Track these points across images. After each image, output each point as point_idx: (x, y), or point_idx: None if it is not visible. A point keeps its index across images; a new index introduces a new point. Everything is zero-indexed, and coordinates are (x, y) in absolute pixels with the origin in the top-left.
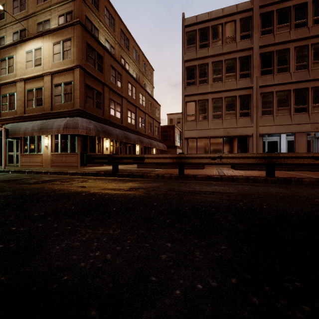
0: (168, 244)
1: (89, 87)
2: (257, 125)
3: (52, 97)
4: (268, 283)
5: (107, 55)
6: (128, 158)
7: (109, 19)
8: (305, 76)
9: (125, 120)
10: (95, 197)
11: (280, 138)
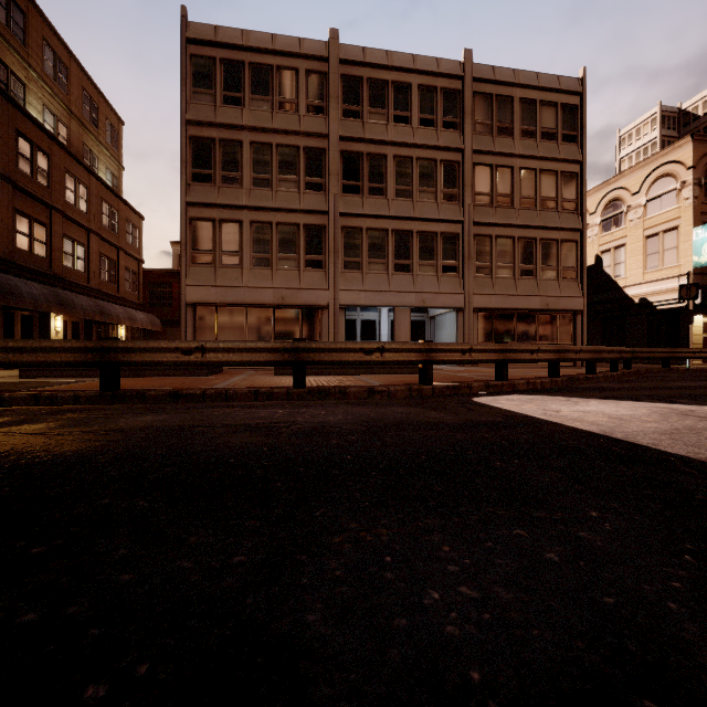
0: None
1: None
2: (336, 288)
3: None
4: None
5: None
6: None
7: None
8: (409, 209)
9: (6, 242)
10: None
11: (380, 315)
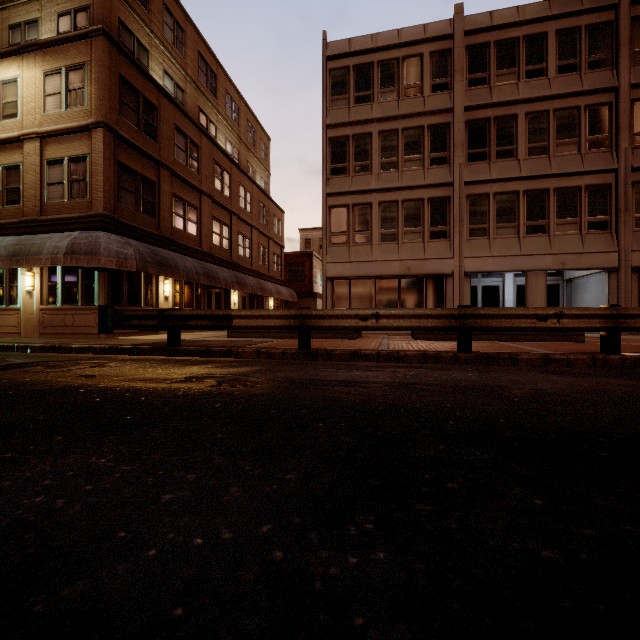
0: (191, 476)
1: (127, 170)
2: (461, 256)
3: (43, 188)
4: (322, 528)
5: (167, 105)
6: (200, 318)
7: (174, 31)
8: (544, 167)
9: (208, 240)
10: (102, 396)
11: (503, 280)
